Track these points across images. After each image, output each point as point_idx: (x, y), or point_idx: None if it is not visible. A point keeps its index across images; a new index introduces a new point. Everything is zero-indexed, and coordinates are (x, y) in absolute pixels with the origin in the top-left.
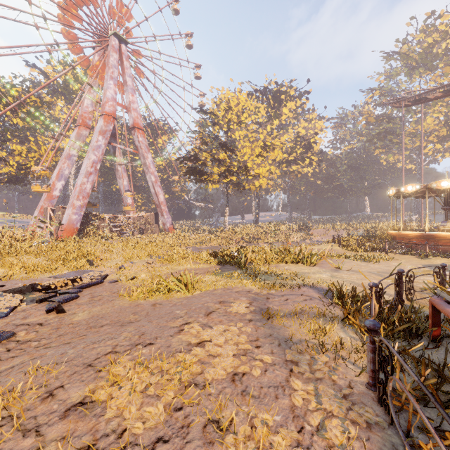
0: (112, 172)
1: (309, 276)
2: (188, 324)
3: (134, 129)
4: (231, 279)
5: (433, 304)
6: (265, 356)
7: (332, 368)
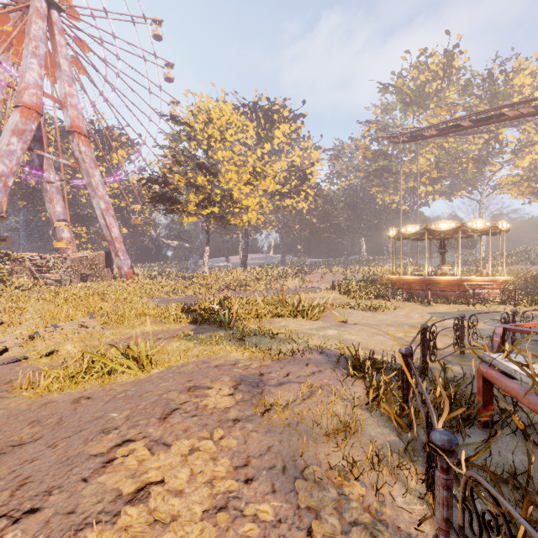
0: (40, 194)
1: (312, 335)
2: (126, 444)
3: (73, 134)
4: (210, 345)
5: (486, 376)
6: (262, 505)
7: (376, 514)
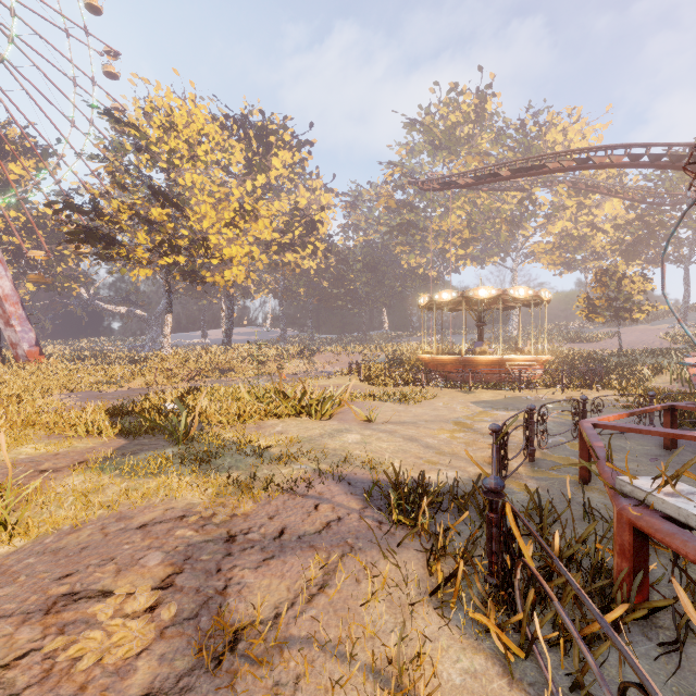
0: None
1: (325, 445)
2: None
3: None
4: (143, 478)
5: (642, 527)
6: None
7: None
